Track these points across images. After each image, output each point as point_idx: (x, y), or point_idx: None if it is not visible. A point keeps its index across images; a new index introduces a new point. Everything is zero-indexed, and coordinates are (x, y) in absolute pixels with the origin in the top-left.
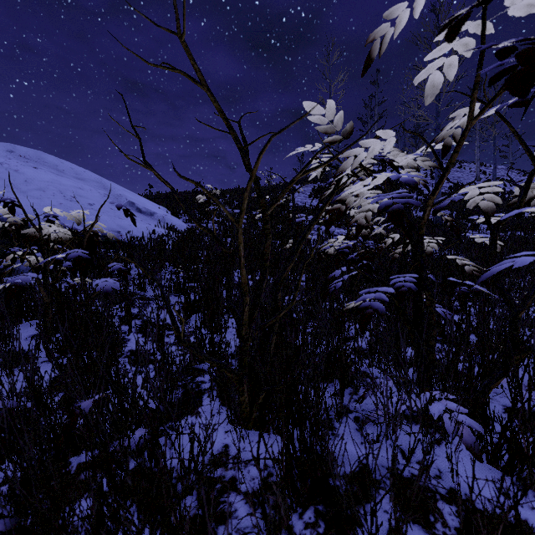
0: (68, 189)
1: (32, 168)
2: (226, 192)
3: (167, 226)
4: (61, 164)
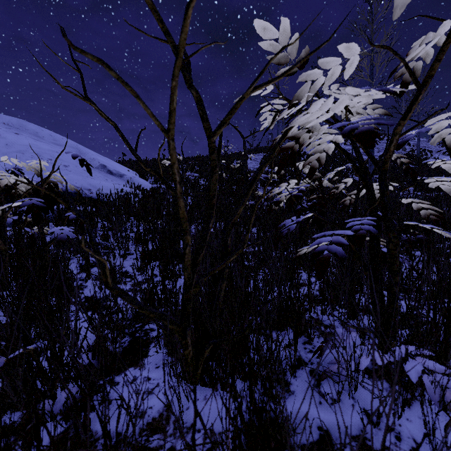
0: (45, 152)
1: (13, 134)
2: (189, 160)
3: (134, 185)
4: (41, 131)
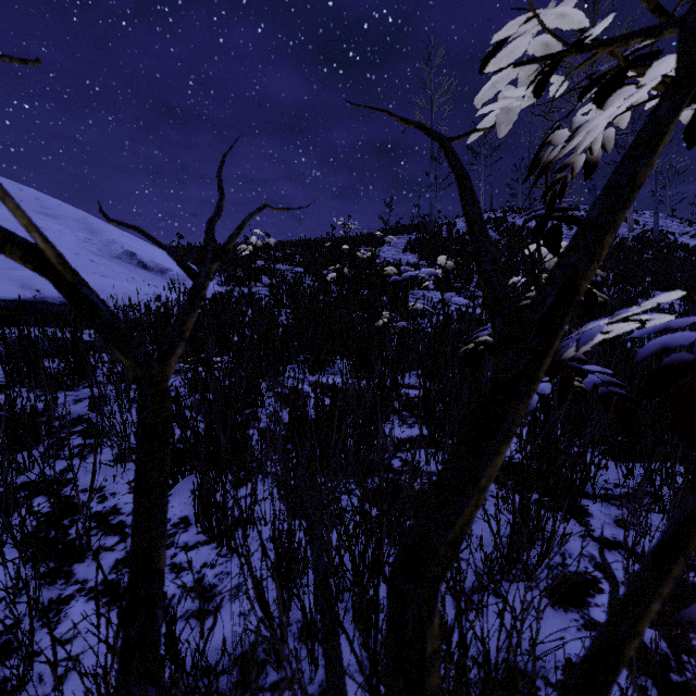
0: (17, 228)
1: None
2: (287, 245)
3: (185, 289)
4: (18, 191)
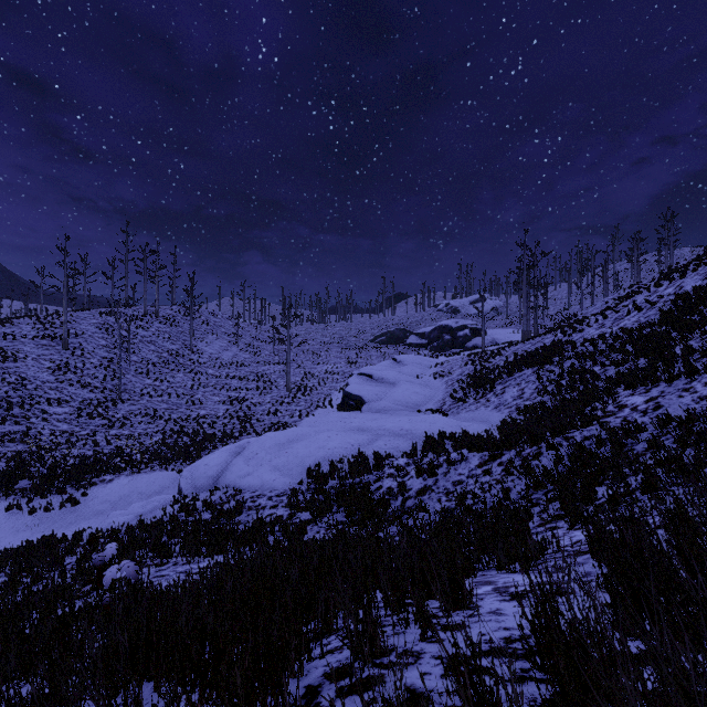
0: None
1: None
2: None
3: None
4: None
